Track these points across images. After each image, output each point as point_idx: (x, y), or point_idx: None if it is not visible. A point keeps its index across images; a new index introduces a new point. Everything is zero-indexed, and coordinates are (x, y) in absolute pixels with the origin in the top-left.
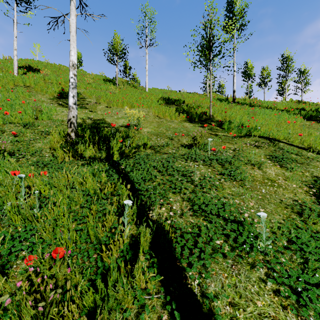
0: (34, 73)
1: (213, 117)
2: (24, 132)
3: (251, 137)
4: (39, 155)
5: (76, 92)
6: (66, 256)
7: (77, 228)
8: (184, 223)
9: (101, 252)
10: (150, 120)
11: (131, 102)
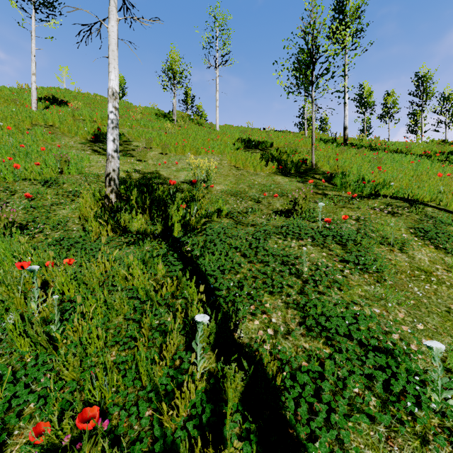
0: (60, 106)
1: (316, 167)
2: (43, 193)
3: (379, 198)
4: (64, 229)
5: (117, 134)
6: (101, 430)
7: (120, 360)
8: (293, 350)
9: (160, 407)
10: (224, 172)
11: (196, 146)
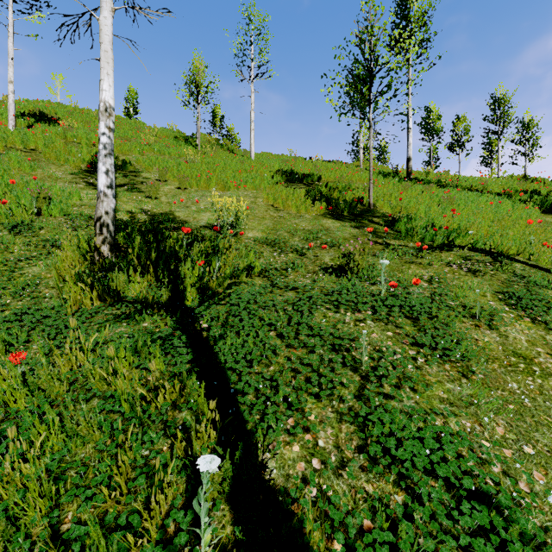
0: (49, 125)
1: (375, 208)
2: (10, 242)
3: (454, 250)
4: (30, 297)
5: (112, 164)
6: None
7: (74, 535)
8: (350, 497)
9: None
10: (259, 214)
11: (224, 179)
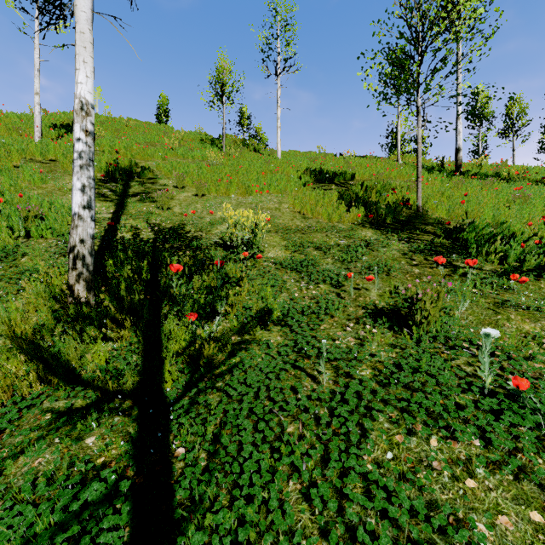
0: None
1: (425, 212)
2: None
3: None
4: None
5: (91, 177)
6: None
7: None
8: None
9: None
10: (283, 224)
11: (246, 182)
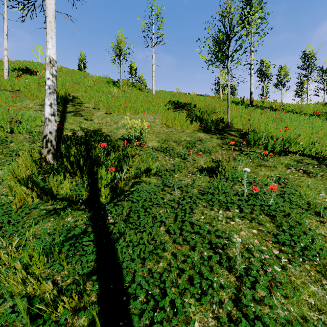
0: (30, 75)
1: (231, 125)
2: None
3: (288, 155)
4: None
5: (55, 99)
6: None
7: None
8: None
9: None
10: (156, 129)
11: (135, 107)
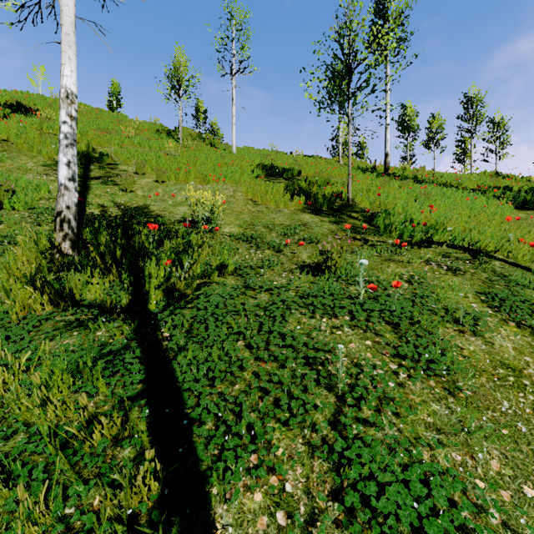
0: (26, 116)
1: (354, 203)
2: None
3: (432, 247)
4: None
5: (75, 155)
6: None
7: None
8: None
9: None
10: (237, 208)
11: (203, 172)
